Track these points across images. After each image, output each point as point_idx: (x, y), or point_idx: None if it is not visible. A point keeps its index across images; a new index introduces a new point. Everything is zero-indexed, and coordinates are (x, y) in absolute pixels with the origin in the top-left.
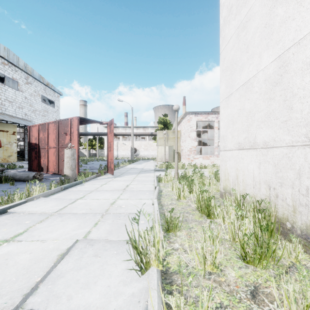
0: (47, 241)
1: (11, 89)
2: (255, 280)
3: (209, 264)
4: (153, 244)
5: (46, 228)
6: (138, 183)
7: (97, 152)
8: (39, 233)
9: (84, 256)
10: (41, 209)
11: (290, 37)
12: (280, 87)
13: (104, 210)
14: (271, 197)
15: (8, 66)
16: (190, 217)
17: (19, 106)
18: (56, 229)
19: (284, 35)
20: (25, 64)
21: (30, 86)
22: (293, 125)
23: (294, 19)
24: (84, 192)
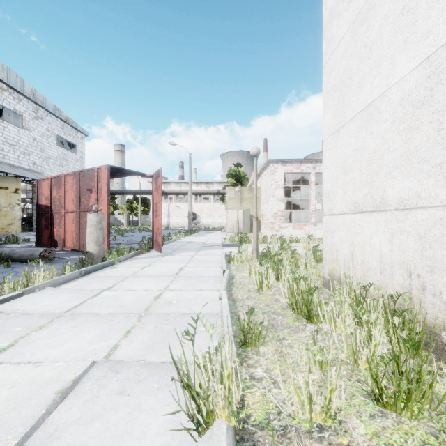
0: (43, 364)
1: (12, 126)
2: (402, 442)
3: (319, 411)
4: (220, 379)
5: (46, 339)
6: (198, 265)
7: (139, 219)
8: (33, 348)
9: (101, 394)
10: (44, 307)
11: None
12: (429, 109)
13: (143, 309)
14: (414, 289)
15: (8, 92)
16: (279, 321)
17: (25, 152)
18: (62, 342)
19: (437, 22)
20: (33, 90)
21: (40, 123)
22: None
23: None
24: (114, 278)
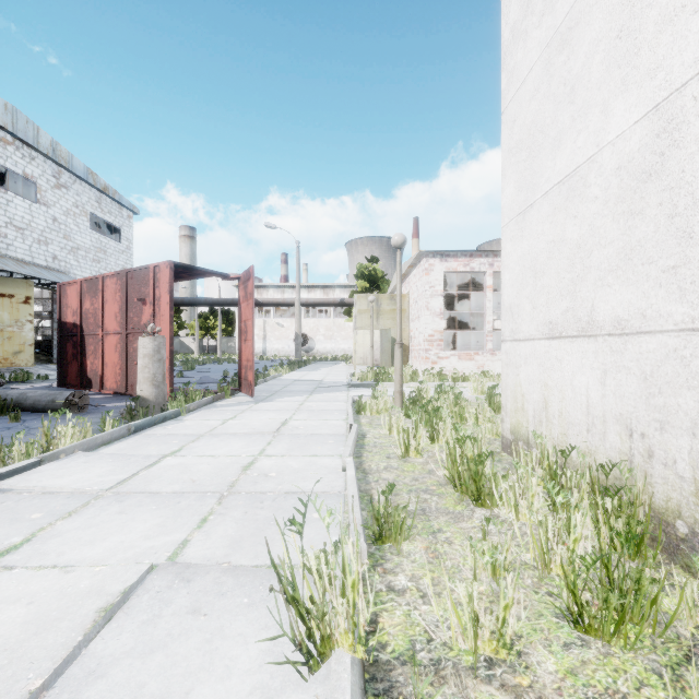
0: (77, 569)
1: (21, 199)
2: (609, 683)
3: (487, 638)
4: (341, 589)
5: (79, 532)
6: (310, 417)
7: (219, 343)
8: (61, 545)
9: (165, 613)
10: (74, 482)
11: (687, 56)
12: (658, 185)
13: (226, 485)
14: (636, 456)
15: (14, 146)
16: (433, 503)
17: (40, 239)
18: (104, 536)
19: (670, 53)
20: (53, 143)
21: (64, 194)
22: (694, 278)
23: (698, 10)
24: (181, 437)
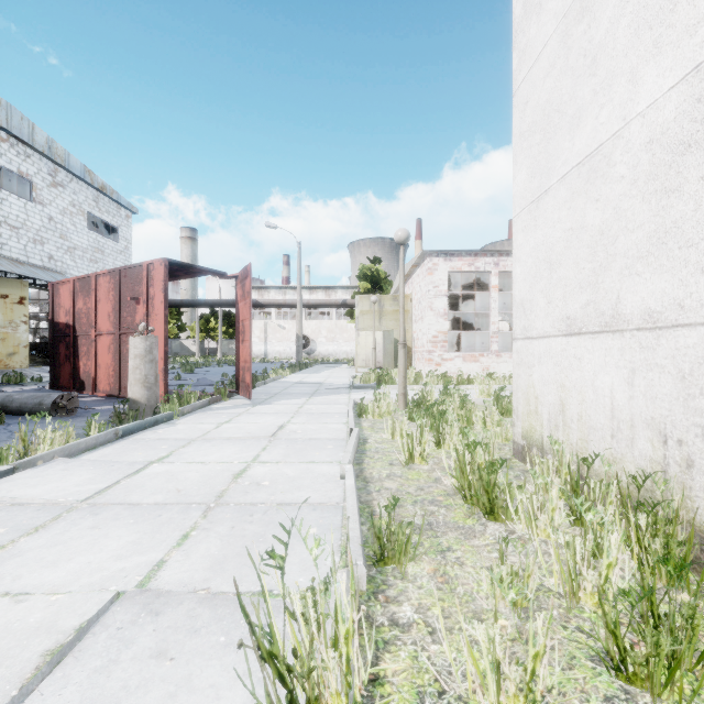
0: (30, 598)
1: (16, 198)
2: None
3: (513, 693)
4: (331, 640)
5: (43, 551)
6: (309, 420)
7: (219, 345)
8: (19, 567)
9: (123, 657)
10: (47, 492)
11: None
12: (700, 156)
13: (213, 496)
14: (671, 465)
15: (9, 143)
16: (440, 516)
17: (35, 239)
18: (70, 555)
19: None
20: (49, 141)
21: (61, 193)
22: None
23: None
24: (171, 442)
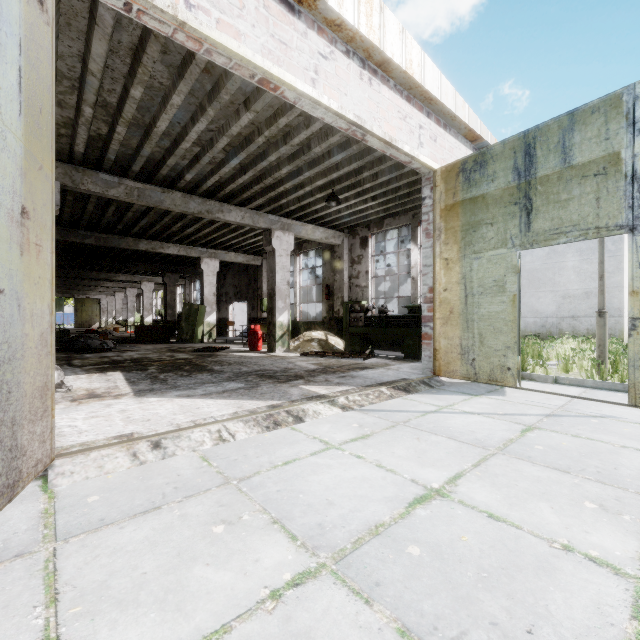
0: None
1: None
2: None
3: None
4: None
5: None
6: None
7: None
8: None
9: None
10: None
11: None
12: None
13: None
14: None
15: None
16: None
17: None
18: None
19: None
20: None
21: None
22: None
23: None
24: None
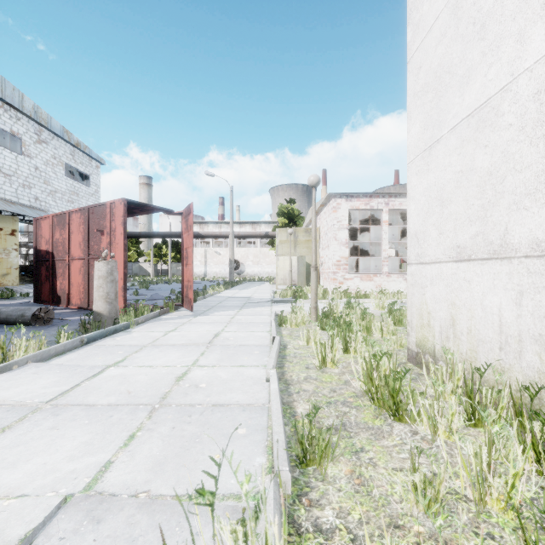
0: None
1: (9, 152)
2: None
3: None
4: None
5: (6, 451)
6: (240, 329)
7: (169, 267)
8: None
9: None
10: (17, 394)
11: None
12: None
13: (158, 397)
14: None
15: (3, 109)
16: (352, 417)
17: (24, 184)
18: (28, 456)
19: None
20: (35, 107)
21: (44, 148)
22: None
23: None
24: (126, 348)
